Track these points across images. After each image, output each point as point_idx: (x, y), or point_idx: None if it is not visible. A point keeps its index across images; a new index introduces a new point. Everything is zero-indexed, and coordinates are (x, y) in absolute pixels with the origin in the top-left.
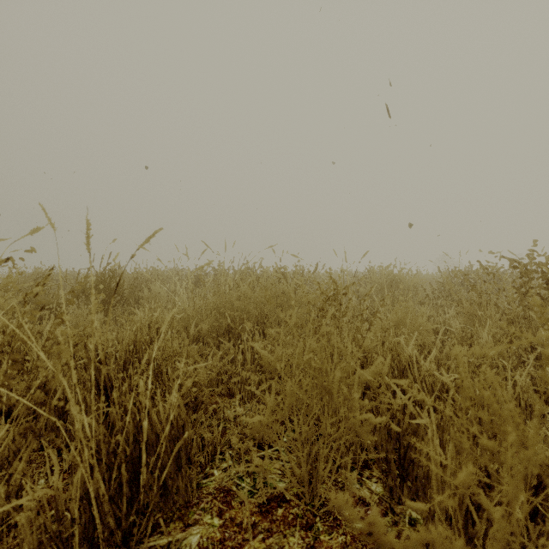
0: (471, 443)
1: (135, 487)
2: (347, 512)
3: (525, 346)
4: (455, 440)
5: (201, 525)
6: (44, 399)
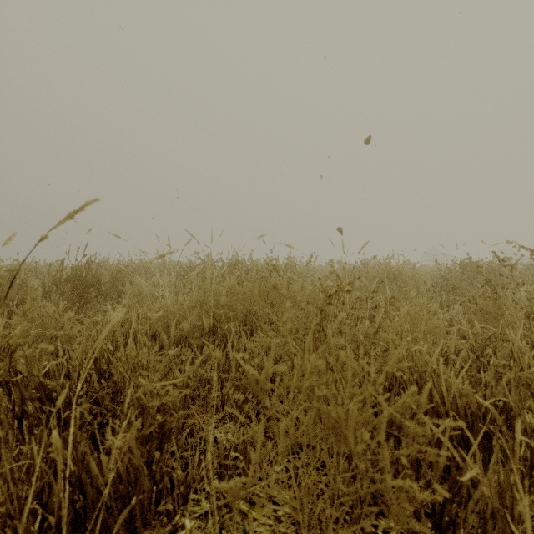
0: None
1: None
2: None
3: None
4: None
5: None
6: None
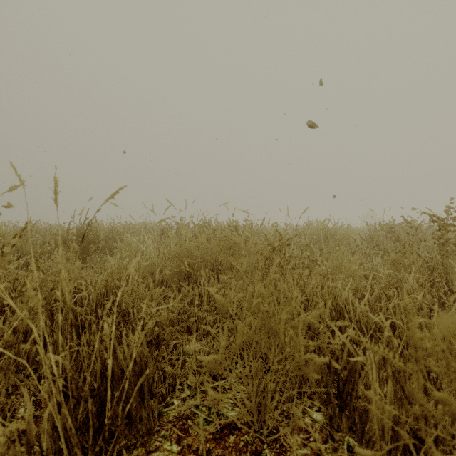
0: (422, 394)
1: (102, 417)
2: (292, 439)
3: (444, 289)
4: (405, 390)
5: (161, 451)
6: (13, 342)
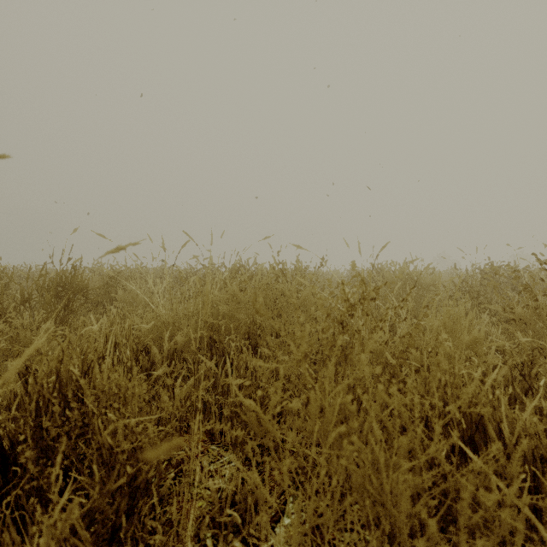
0: None
1: None
2: None
3: None
4: None
5: None
6: None
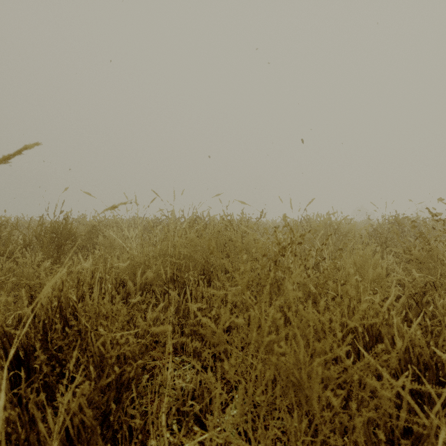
0: None
1: None
2: None
3: None
4: None
5: None
6: None
